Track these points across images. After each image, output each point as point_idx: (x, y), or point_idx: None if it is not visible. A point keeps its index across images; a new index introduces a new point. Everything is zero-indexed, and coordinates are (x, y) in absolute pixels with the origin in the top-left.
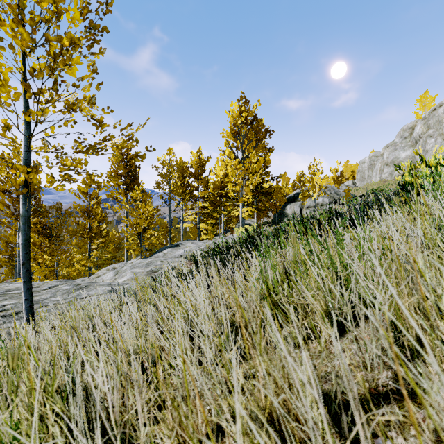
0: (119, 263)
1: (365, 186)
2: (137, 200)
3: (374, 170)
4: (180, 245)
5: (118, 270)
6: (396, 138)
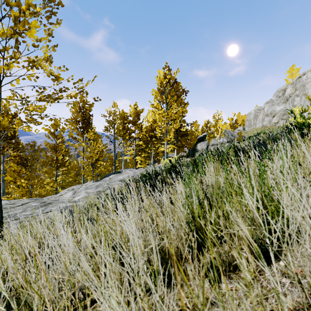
0: (77, 185)
1: (252, 131)
2: (90, 140)
3: (258, 119)
4: (121, 172)
5: (76, 190)
6: (273, 97)
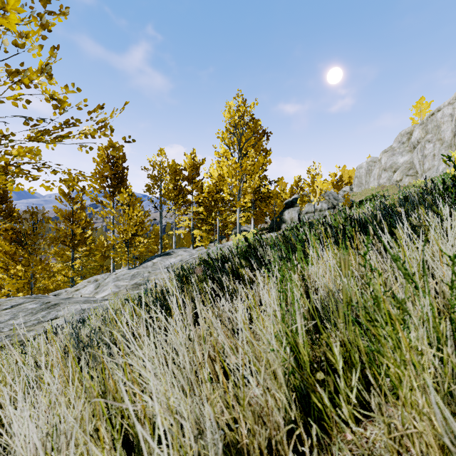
0: (102, 274)
1: (363, 192)
2: (124, 205)
3: (372, 175)
4: (171, 253)
5: (100, 282)
6: (394, 143)
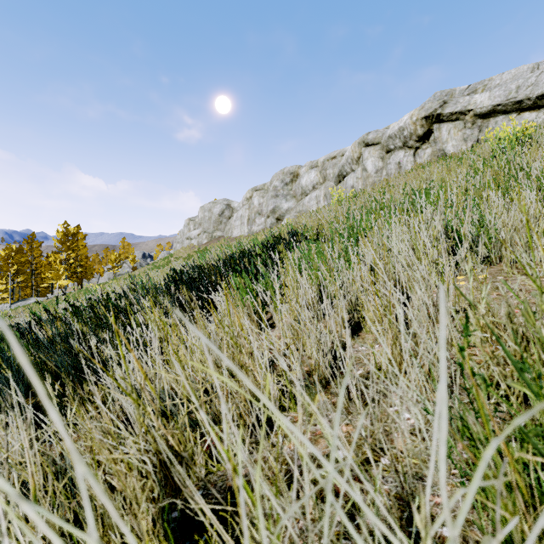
0: None
1: None
2: None
3: None
4: (28, 299)
5: (2, 309)
6: (177, 235)
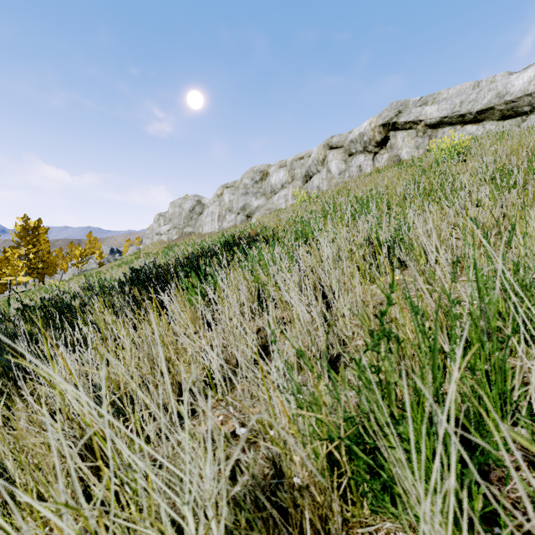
0: None
1: None
2: None
3: None
4: None
5: None
6: (147, 231)
